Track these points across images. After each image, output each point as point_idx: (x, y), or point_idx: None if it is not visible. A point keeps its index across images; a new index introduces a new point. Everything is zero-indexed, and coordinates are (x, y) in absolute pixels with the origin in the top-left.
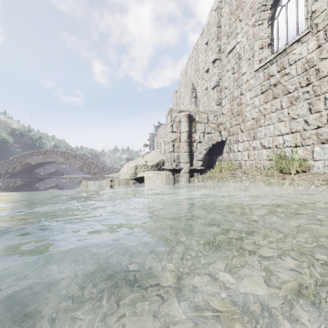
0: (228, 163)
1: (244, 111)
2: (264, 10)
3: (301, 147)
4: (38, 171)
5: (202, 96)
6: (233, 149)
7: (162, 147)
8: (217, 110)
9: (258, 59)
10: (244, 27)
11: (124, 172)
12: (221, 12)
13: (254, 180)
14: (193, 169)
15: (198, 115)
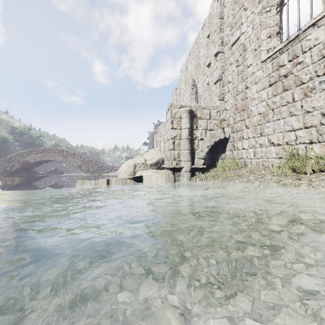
0: (232, 161)
1: (250, 106)
2: None
3: (317, 143)
4: (38, 170)
5: (203, 92)
6: (238, 146)
7: (161, 145)
8: (219, 106)
9: (266, 49)
10: (250, 16)
11: (122, 171)
12: (223, 2)
13: (264, 180)
14: (194, 168)
15: (199, 111)
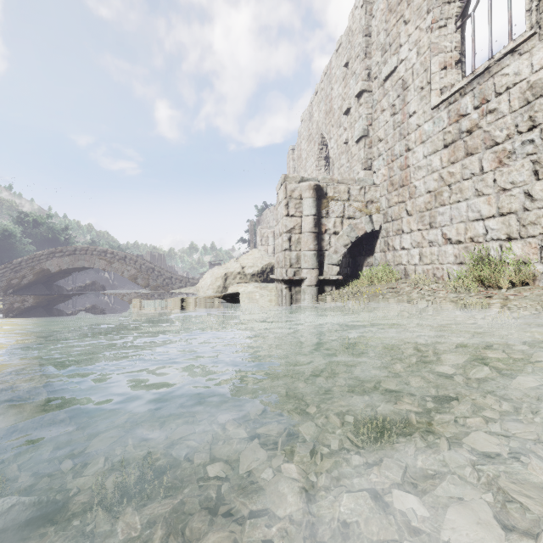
0: (385, 269)
1: (413, 180)
2: (449, 1)
3: (518, 240)
4: (63, 284)
5: (338, 156)
6: (394, 245)
7: (269, 243)
8: (364, 179)
9: (438, 88)
10: (413, 33)
11: (205, 285)
12: (371, 9)
13: (435, 299)
14: (324, 279)
15: (331, 187)
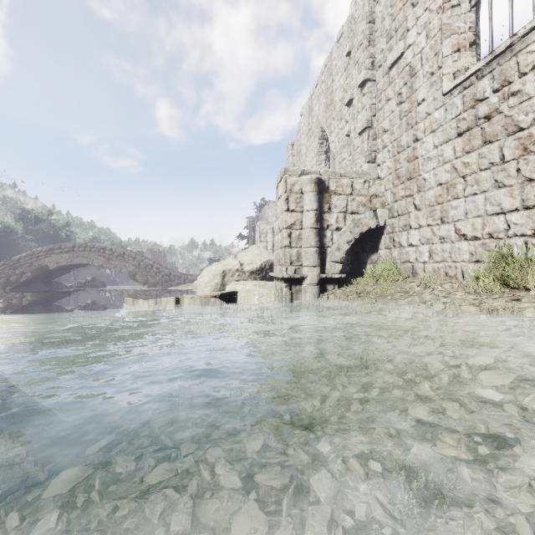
0: (391, 267)
1: (422, 172)
2: None
3: None
4: (64, 280)
5: (339, 149)
6: (400, 241)
7: (268, 239)
8: (368, 172)
9: (451, 72)
10: (422, 15)
11: (203, 282)
12: None
13: (452, 301)
14: (326, 278)
15: (334, 180)
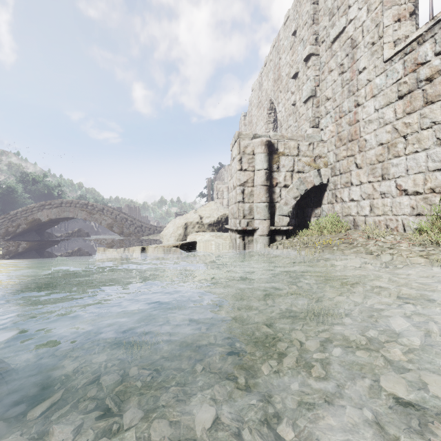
0: (334, 220)
1: (363, 134)
2: None
3: None
4: (57, 231)
5: (285, 118)
6: (342, 197)
7: (224, 196)
8: (313, 135)
9: (391, 40)
10: None
11: (168, 233)
12: None
13: (399, 253)
14: (275, 229)
15: (282, 143)
